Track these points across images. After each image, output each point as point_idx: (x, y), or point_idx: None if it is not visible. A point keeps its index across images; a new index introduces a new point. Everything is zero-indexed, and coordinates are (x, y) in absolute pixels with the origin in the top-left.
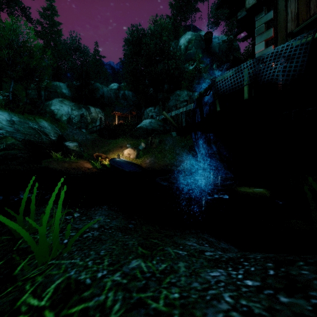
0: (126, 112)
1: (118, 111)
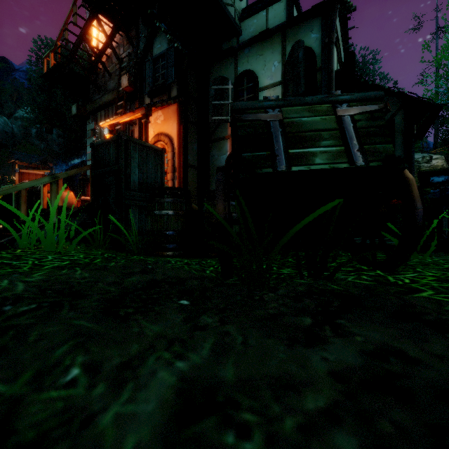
0: (35, 162)
1: (19, 159)
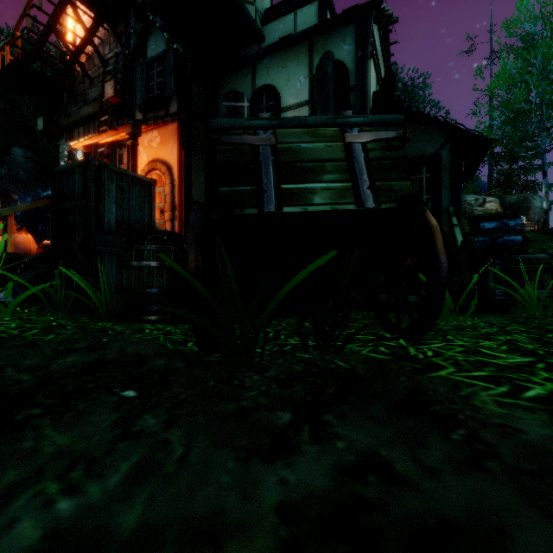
0: None
1: None
